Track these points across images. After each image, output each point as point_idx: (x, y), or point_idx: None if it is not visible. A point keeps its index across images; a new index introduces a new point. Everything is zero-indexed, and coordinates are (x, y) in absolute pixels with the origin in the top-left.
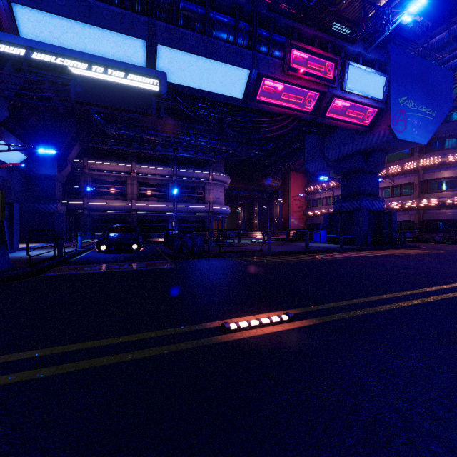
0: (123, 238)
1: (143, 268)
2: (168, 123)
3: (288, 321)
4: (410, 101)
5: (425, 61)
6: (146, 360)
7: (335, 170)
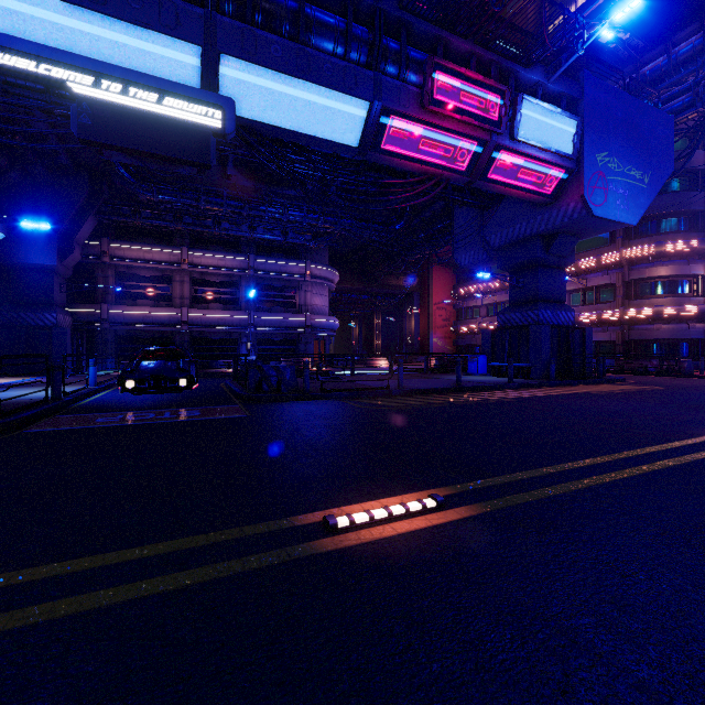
0: (164, 369)
1: (195, 419)
2: (240, 185)
3: (435, 510)
4: (613, 159)
5: (634, 98)
6: (185, 594)
7: (501, 263)
